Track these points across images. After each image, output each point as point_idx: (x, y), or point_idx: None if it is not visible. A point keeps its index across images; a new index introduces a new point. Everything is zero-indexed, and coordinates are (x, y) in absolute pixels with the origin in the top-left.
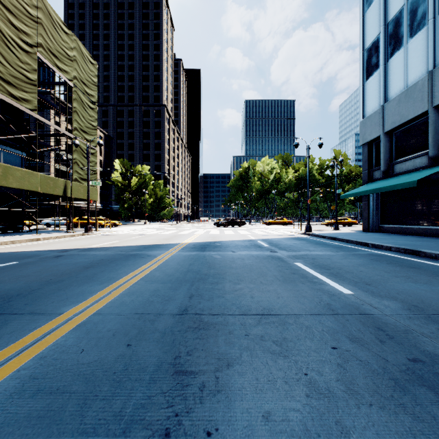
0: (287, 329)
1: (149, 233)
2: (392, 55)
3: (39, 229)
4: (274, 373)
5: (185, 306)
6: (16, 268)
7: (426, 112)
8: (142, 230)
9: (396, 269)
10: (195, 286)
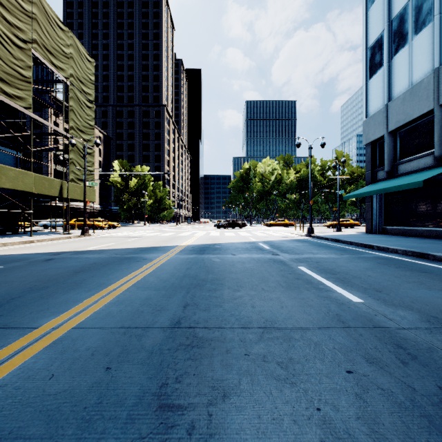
0: (293, 347)
1: (147, 235)
2: (396, 53)
3: (35, 231)
4: (280, 408)
5: (178, 318)
6: (0, 273)
7: (431, 111)
8: (141, 231)
9: (406, 273)
10: (190, 293)
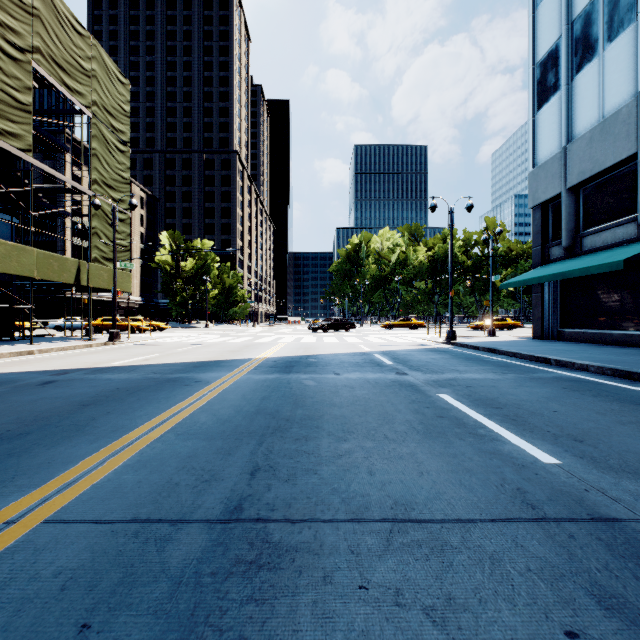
0: (451, 567)
1: (208, 342)
2: (580, 70)
3: (40, 335)
4: None
5: (239, 498)
6: None
7: (634, 156)
8: (199, 336)
9: (614, 407)
10: (265, 445)
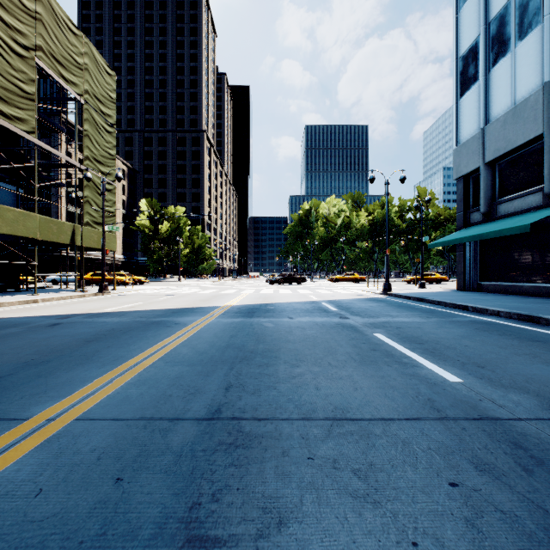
0: (374, 446)
1: (182, 293)
2: (495, 64)
3: (40, 287)
4: (360, 542)
5: (218, 405)
6: None
7: (540, 136)
8: (174, 288)
9: (514, 343)
10: (235, 370)
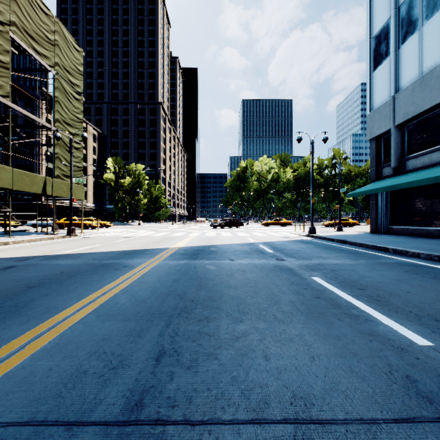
0: None
1: (138, 235)
2: (405, 41)
3: (19, 231)
4: None
5: (141, 391)
6: None
7: None
8: (133, 231)
9: None
10: (172, 327)
